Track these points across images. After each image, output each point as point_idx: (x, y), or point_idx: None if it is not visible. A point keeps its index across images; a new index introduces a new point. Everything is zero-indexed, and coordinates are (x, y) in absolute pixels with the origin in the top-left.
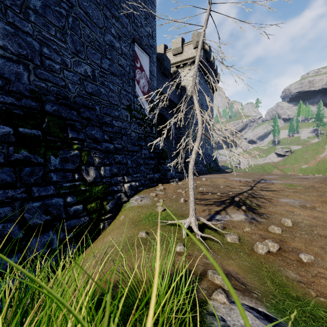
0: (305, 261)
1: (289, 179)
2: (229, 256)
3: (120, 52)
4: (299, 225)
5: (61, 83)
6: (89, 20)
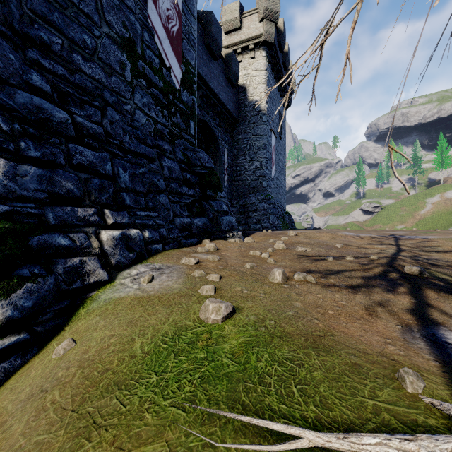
0: None
1: (443, 234)
2: None
3: None
4: None
5: None
6: None
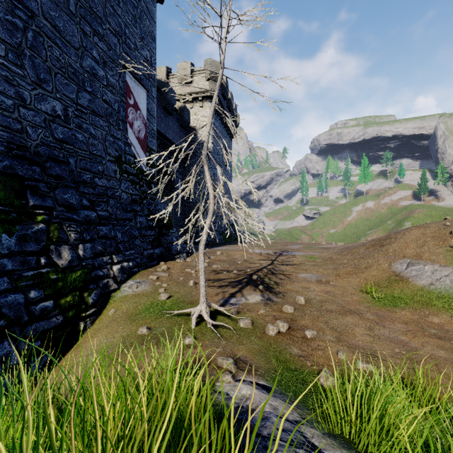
0: (309, 337)
1: (311, 250)
2: (240, 342)
3: (106, 83)
4: (311, 302)
5: (15, 126)
6: (59, 37)
